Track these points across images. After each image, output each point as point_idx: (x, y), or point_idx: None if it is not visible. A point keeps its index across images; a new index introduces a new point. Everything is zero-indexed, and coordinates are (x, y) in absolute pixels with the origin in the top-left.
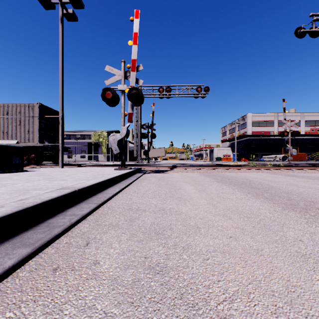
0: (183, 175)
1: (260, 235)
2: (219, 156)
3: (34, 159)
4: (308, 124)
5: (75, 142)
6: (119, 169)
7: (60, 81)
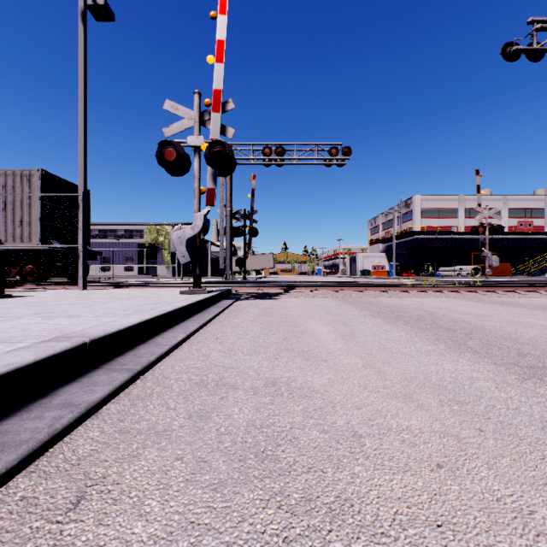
0: (307, 302)
1: (507, 458)
2: (366, 268)
3: (31, 274)
4: (513, 215)
5: (114, 244)
6: (189, 293)
7: (80, 129)
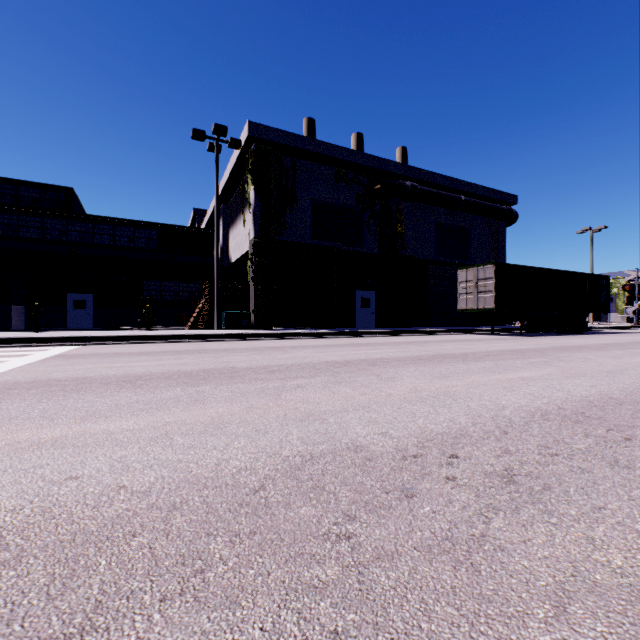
0: None
1: None
2: None
3: None
4: None
5: None
6: (633, 325)
7: None
